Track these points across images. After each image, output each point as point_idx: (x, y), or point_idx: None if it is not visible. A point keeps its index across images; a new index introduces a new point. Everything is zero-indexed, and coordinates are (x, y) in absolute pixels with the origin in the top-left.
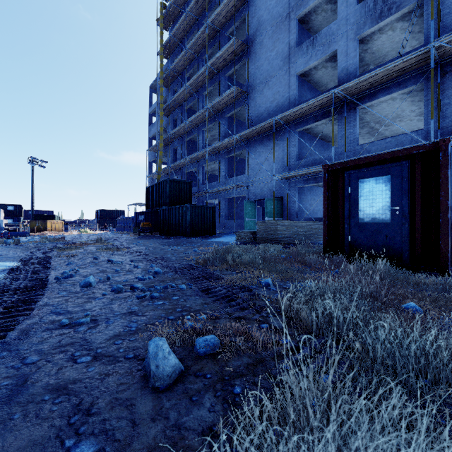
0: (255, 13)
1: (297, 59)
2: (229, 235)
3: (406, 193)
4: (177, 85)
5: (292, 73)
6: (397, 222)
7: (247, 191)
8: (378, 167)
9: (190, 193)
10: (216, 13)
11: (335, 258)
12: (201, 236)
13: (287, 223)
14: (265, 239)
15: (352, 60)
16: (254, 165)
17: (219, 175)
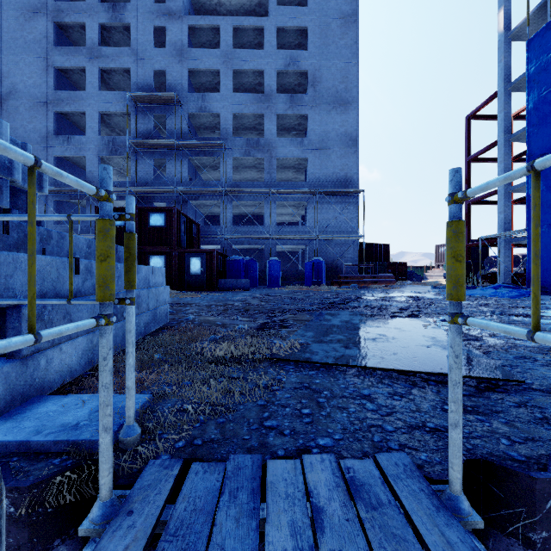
0: (9, 75)
1: (55, 145)
2: None
3: None
4: None
5: (50, 154)
6: None
7: None
8: None
9: None
10: None
11: None
12: None
13: None
14: None
15: (96, 169)
16: None
17: None
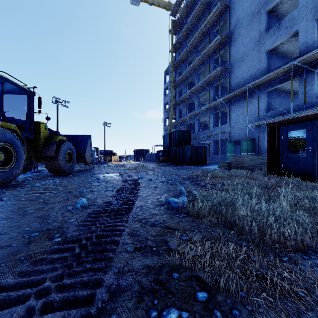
0: (234, 13)
1: (266, 41)
2: (215, 165)
3: (315, 139)
4: (181, 69)
5: (262, 51)
6: (310, 156)
7: (229, 135)
8: (299, 124)
9: (190, 138)
10: (207, 20)
11: (272, 176)
12: (197, 165)
13: (251, 157)
14: (236, 166)
15: (310, 35)
16: (234, 117)
17: (209, 125)
